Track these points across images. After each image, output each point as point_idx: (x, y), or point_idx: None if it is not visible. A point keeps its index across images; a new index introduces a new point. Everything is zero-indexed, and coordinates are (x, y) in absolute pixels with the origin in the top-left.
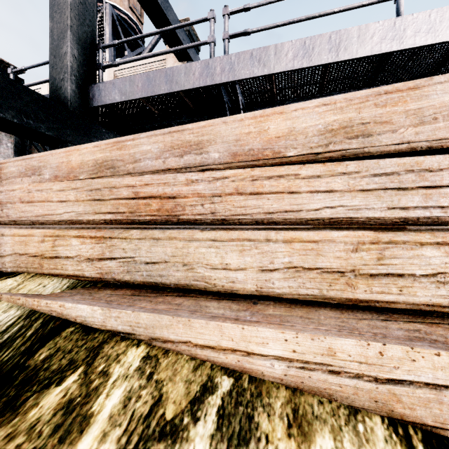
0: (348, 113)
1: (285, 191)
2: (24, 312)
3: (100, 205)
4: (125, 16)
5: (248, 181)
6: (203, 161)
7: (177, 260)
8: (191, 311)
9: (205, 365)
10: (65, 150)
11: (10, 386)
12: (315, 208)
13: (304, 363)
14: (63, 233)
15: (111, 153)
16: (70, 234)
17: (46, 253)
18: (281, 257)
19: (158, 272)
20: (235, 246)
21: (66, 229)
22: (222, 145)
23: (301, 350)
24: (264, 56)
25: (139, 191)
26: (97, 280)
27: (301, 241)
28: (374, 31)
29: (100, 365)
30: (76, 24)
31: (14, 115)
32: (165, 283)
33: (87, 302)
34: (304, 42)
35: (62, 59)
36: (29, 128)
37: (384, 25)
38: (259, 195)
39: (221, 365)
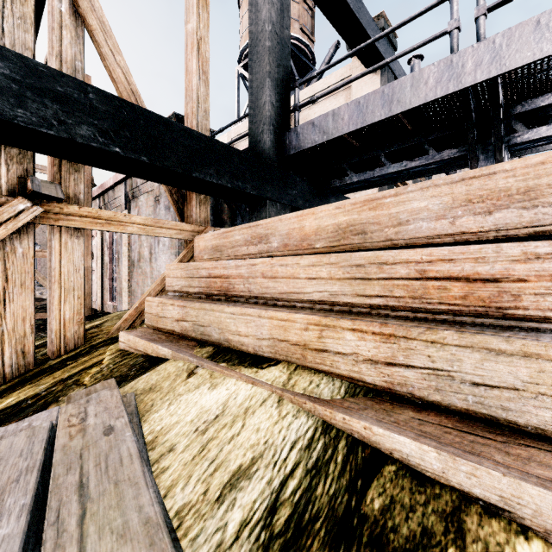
0: None
1: None
2: (316, 423)
3: (363, 285)
4: (296, 41)
5: None
6: (539, 218)
7: (544, 391)
8: None
9: None
10: (297, 215)
11: (360, 542)
12: None
13: None
14: (332, 322)
15: (360, 215)
16: (342, 325)
17: (310, 344)
18: None
19: (498, 402)
20: None
21: (335, 318)
22: None
23: None
24: None
25: (428, 270)
26: (382, 389)
27: None
28: None
29: None
30: (274, 68)
31: (228, 180)
32: (513, 421)
33: (400, 430)
34: None
35: (261, 111)
36: (238, 190)
37: None
38: None
39: None
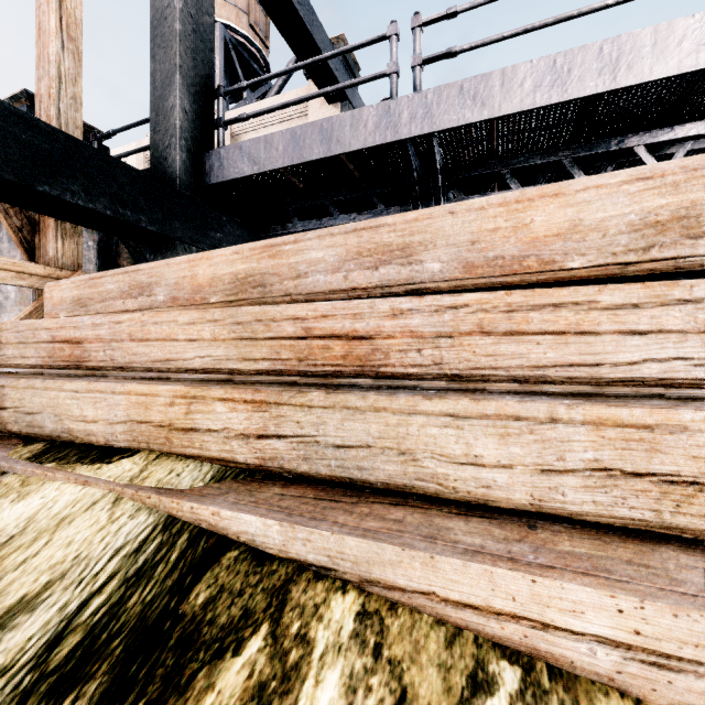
0: (689, 192)
1: (571, 331)
2: (159, 519)
3: (250, 347)
4: (244, 39)
5: (500, 312)
6: (413, 275)
7: (389, 445)
8: (425, 537)
9: (465, 638)
10: (188, 259)
11: (164, 647)
12: (628, 360)
13: (657, 656)
14: (202, 393)
15: (260, 264)
16: (213, 395)
17: (177, 423)
18: (579, 450)
19: (355, 462)
20: (491, 427)
21: (207, 387)
22: (446, 250)
23: (651, 632)
24: (483, 89)
25: (313, 327)
26: (255, 468)
27: (618, 425)
28: (685, 32)
29: (293, 624)
30: (187, 63)
31: (106, 204)
32: (367, 480)
33: (252, 509)
34: (553, 61)
35: (167, 117)
36: (126, 221)
37: (704, 20)
38: (522, 336)
39: (492, 639)
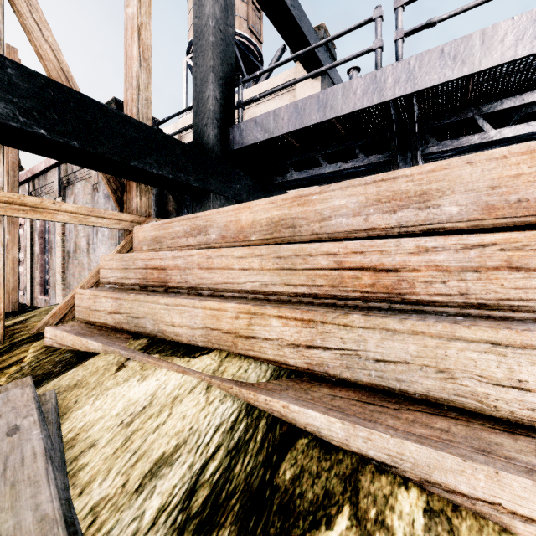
0: None
1: None
2: (241, 405)
3: (290, 275)
4: (244, 39)
5: (531, 250)
6: (431, 217)
7: (427, 363)
8: (477, 450)
9: None
10: (234, 208)
11: (270, 511)
12: None
13: None
14: (260, 310)
15: (291, 210)
16: (269, 313)
17: (241, 331)
18: None
19: (394, 374)
20: None
21: (263, 306)
22: (464, 195)
23: None
24: (463, 50)
25: (344, 261)
26: (303, 370)
27: None
28: None
29: (370, 509)
30: (218, 64)
31: (169, 171)
32: (405, 390)
33: (313, 406)
34: (535, 15)
35: (204, 105)
36: (181, 181)
37: None
38: None
39: None
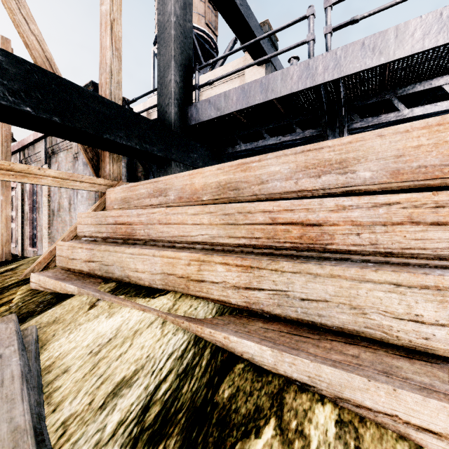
0: None
1: None
2: (190, 337)
3: (234, 229)
4: (202, 33)
5: (427, 208)
6: (348, 181)
7: (342, 301)
8: (381, 372)
9: None
10: (189, 173)
11: (210, 423)
12: None
13: None
14: (208, 258)
15: (235, 175)
16: (215, 260)
17: (192, 276)
18: None
19: (316, 311)
20: (430, 295)
21: (210, 255)
22: (375, 162)
23: None
24: (380, 42)
25: (277, 217)
26: (243, 308)
27: None
28: None
29: (291, 421)
30: (178, 53)
31: (137, 142)
32: (325, 324)
33: (249, 337)
34: (439, 14)
35: (167, 87)
36: (146, 151)
37: None
38: (448, 226)
39: None
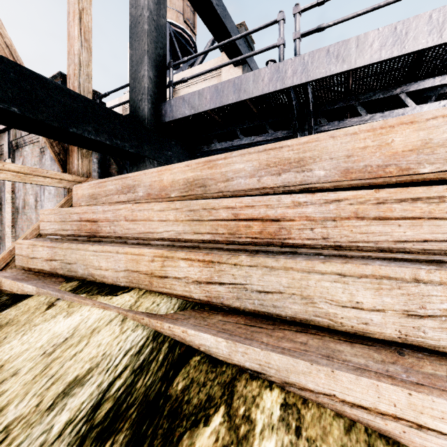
0: None
1: (424, 217)
2: (149, 333)
3: (199, 225)
4: (181, 30)
5: (370, 204)
6: (305, 179)
7: (294, 292)
8: (324, 356)
9: (358, 428)
10: (157, 170)
11: (161, 416)
12: None
13: None
14: (171, 254)
15: (202, 172)
16: (178, 256)
17: (156, 272)
18: (437, 302)
19: (271, 302)
20: (369, 283)
21: (174, 251)
22: (328, 162)
23: None
24: (343, 51)
25: (239, 213)
26: (204, 302)
27: None
28: None
29: (240, 408)
30: (151, 48)
31: (107, 137)
32: (279, 314)
33: (207, 330)
34: (394, 28)
35: (140, 82)
36: (117, 147)
37: None
38: (387, 220)
39: (378, 430)
